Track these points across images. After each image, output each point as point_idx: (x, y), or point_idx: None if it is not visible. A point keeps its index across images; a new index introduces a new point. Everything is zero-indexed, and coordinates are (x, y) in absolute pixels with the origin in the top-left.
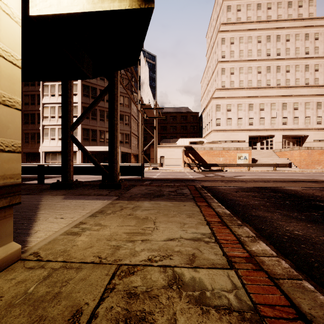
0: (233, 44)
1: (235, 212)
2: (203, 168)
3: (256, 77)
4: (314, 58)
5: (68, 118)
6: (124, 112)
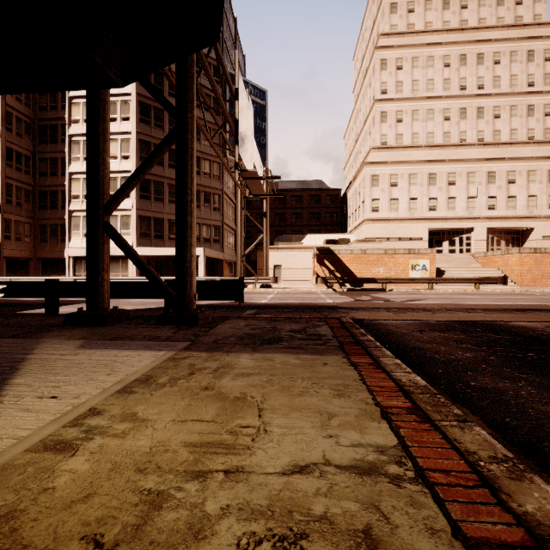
0: (401, 70)
1: (430, 377)
2: (350, 286)
3: (441, 126)
4: (543, 93)
5: (98, 191)
6: (211, 188)
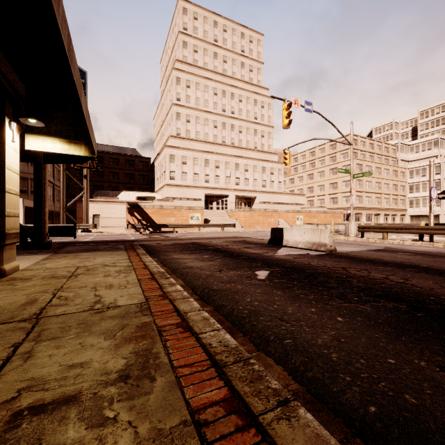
0: (189, 88)
1: (154, 255)
2: (152, 230)
3: (212, 131)
4: (261, 124)
5: None
6: None
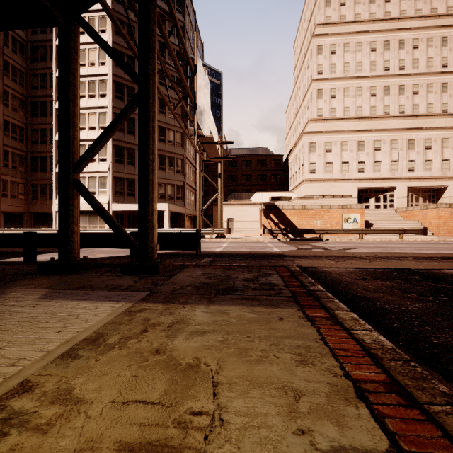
0: (335, 54)
1: (386, 331)
2: (292, 236)
3: (368, 101)
4: None
5: (68, 151)
6: (175, 153)
